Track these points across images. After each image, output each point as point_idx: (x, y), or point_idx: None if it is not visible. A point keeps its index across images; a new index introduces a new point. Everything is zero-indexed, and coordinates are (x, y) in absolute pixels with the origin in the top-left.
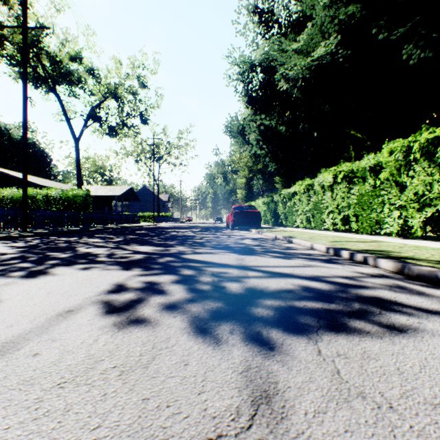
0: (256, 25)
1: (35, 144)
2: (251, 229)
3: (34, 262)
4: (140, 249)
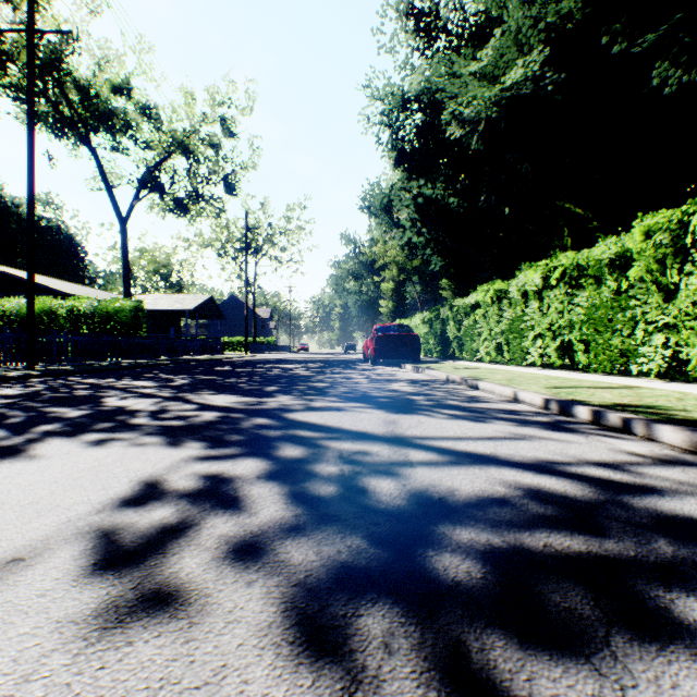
0: (411, 35)
1: (60, 229)
2: (405, 365)
3: (13, 427)
4: (214, 400)
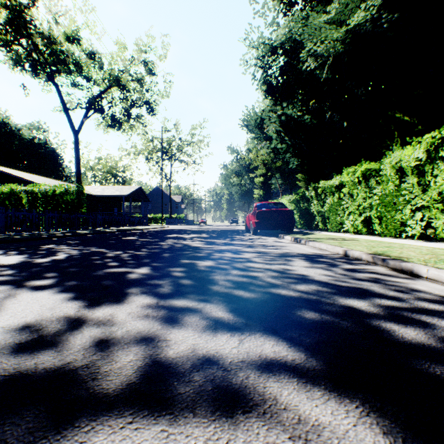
0: (277, 2)
1: (46, 145)
2: (283, 235)
3: None
4: None
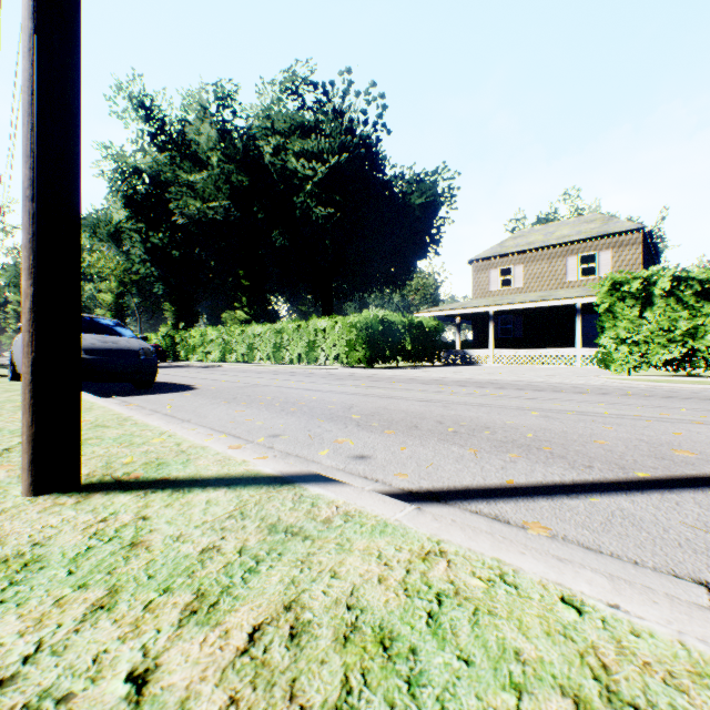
0: (143, 120)
1: None
2: (163, 363)
3: None
4: None
